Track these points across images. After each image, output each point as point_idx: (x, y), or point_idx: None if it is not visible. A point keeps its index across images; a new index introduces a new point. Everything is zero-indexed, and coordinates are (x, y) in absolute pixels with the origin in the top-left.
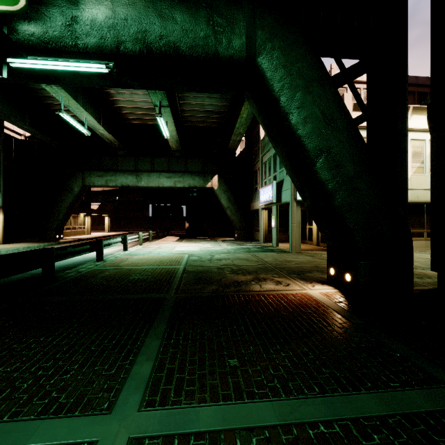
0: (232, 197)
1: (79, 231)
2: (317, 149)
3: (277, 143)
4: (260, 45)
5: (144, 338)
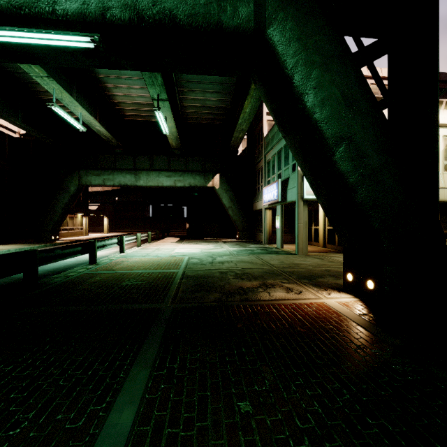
0: (234, 196)
1: (76, 232)
2: (337, 136)
3: (288, 132)
4: (270, 14)
5: (130, 366)
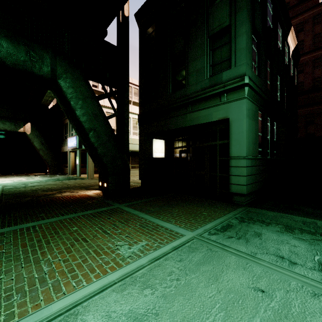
0: (45, 141)
1: None
2: (89, 128)
3: (71, 121)
4: (59, 74)
5: None
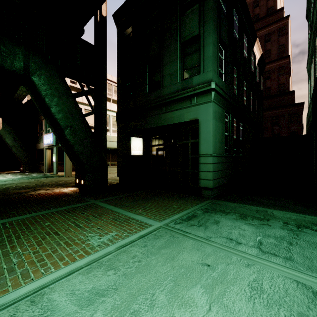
0: (18, 137)
1: None
2: (65, 126)
3: (46, 117)
4: (33, 70)
5: None
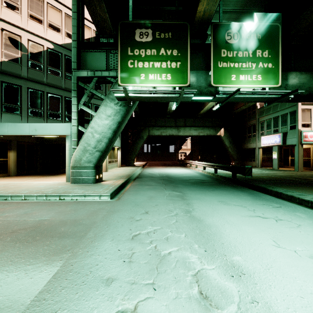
0: (232, 140)
1: None
2: None
3: None
4: None
5: None
